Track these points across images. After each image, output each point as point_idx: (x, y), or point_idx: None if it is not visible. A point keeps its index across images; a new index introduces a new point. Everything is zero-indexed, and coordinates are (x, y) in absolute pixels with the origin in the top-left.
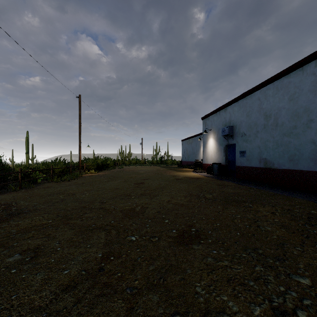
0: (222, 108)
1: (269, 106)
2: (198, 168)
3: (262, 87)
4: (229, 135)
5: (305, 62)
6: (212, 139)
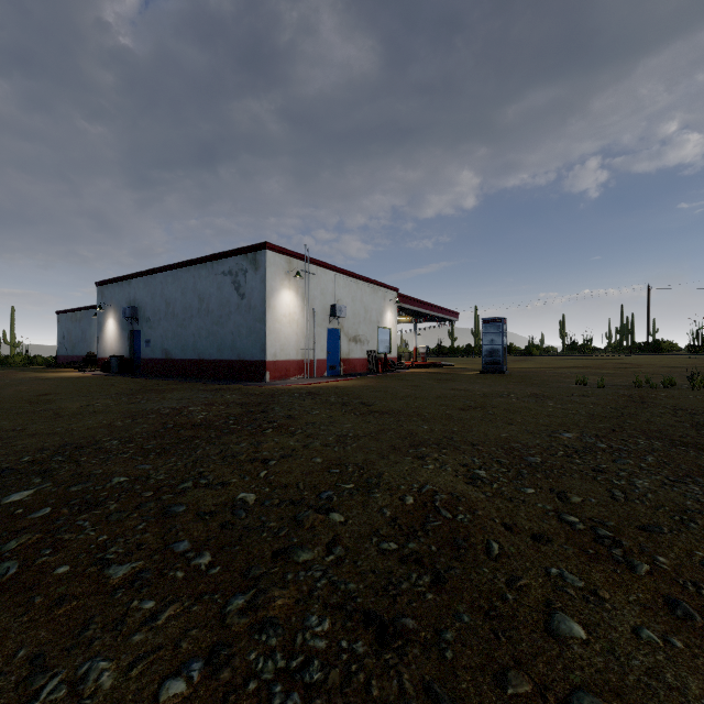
0: (126, 279)
1: (169, 294)
2: (90, 366)
3: (164, 272)
4: (134, 318)
5: (190, 264)
6: (113, 320)
